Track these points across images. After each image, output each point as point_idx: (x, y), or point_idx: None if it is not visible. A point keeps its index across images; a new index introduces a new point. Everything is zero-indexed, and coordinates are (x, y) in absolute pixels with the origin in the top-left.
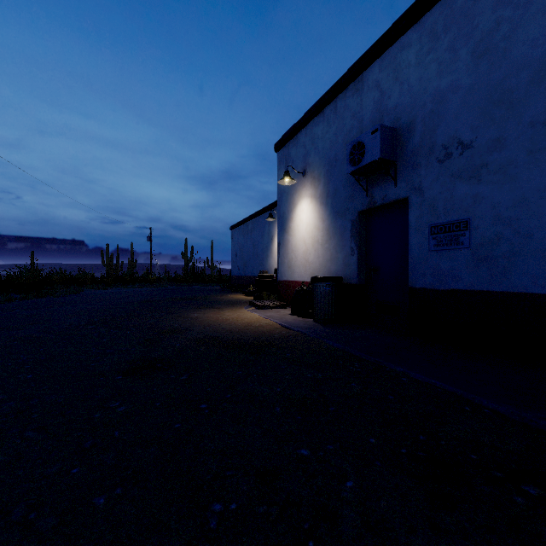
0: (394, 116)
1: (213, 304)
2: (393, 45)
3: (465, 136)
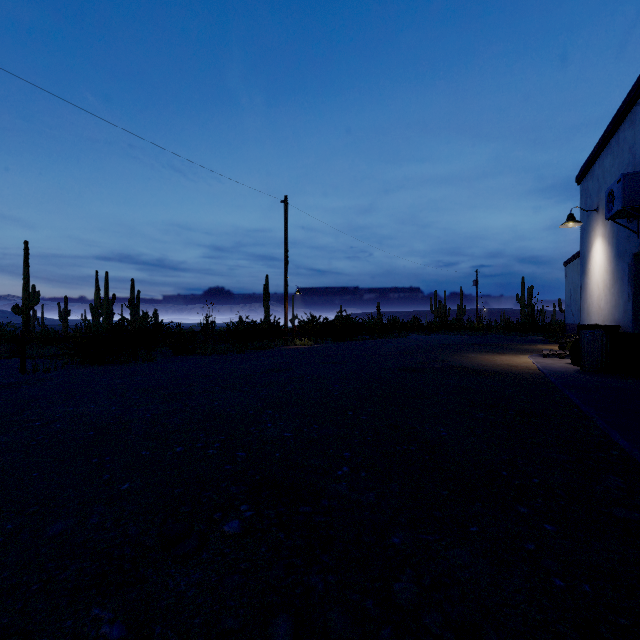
0: None
1: (502, 351)
2: None
3: None
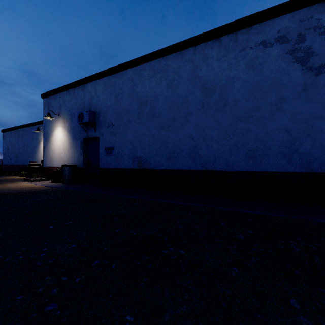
0: (95, 106)
1: None
2: (95, 81)
3: (113, 122)
